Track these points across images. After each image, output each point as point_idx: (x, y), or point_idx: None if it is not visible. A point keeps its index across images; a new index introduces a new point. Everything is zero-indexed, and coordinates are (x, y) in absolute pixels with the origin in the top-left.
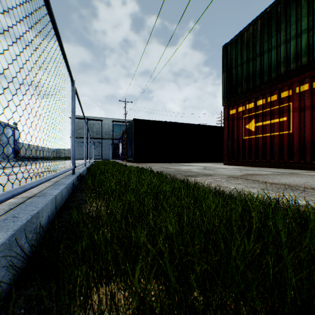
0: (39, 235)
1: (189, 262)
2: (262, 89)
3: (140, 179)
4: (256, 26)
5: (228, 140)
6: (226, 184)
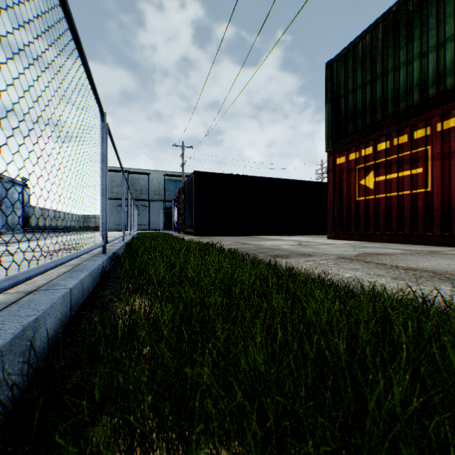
0: (39, 356)
1: (296, 440)
2: (385, 127)
3: (203, 262)
4: (375, 33)
5: (333, 202)
6: (336, 270)
